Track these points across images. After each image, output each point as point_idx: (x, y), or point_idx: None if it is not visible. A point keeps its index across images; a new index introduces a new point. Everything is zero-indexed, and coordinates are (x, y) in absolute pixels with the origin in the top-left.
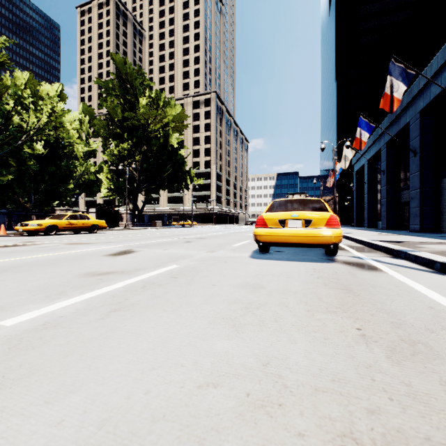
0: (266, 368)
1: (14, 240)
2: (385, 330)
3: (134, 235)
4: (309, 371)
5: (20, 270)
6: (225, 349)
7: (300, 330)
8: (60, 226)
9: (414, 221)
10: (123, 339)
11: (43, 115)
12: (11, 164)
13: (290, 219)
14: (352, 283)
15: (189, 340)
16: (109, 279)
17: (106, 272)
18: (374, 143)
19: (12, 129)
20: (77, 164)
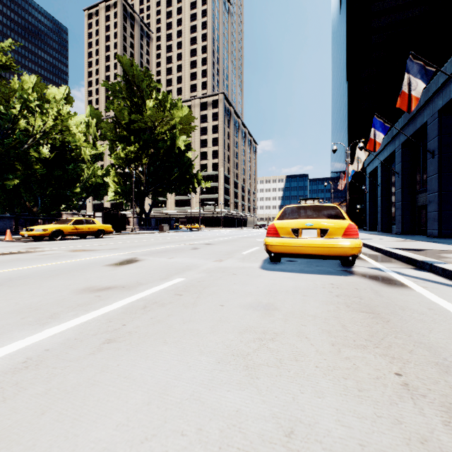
0: (290, 442)
1: (19, 246)
2: (432, 377)
3: (140, 240)
4: (347, 448)
5: (16, 284)
6: (236, 406)
7: (326, 375)
8: (65, 231)
9: (432, 226)
10: (114, 387)
11: (49, 118)
12: (17, 168)
13: (304, 228)
14: (378, 305)
15: (192, 389)
16: (107, 296)
17: (106, 287)
18: (388, 144)
19: (18, 133)
20: (84, 168)
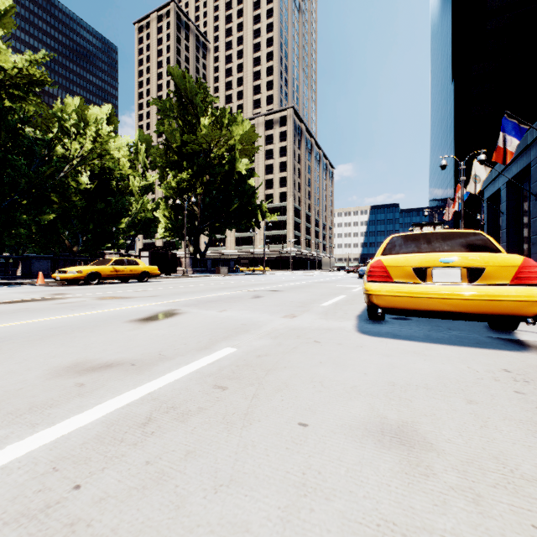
0: None
1: (45, 291)
2: None
3: (191, 285)
4: None
5: None
6: None
7: None
8: (103, 274)
9: None
10: None
11: (88, 141)
12: (54, 200)
13: (437, 266)
14: None
15: None
16: (96, 385)
17: (104, 364)
18: (519, 157)
19: (55, 160)
20: (133, 201)
